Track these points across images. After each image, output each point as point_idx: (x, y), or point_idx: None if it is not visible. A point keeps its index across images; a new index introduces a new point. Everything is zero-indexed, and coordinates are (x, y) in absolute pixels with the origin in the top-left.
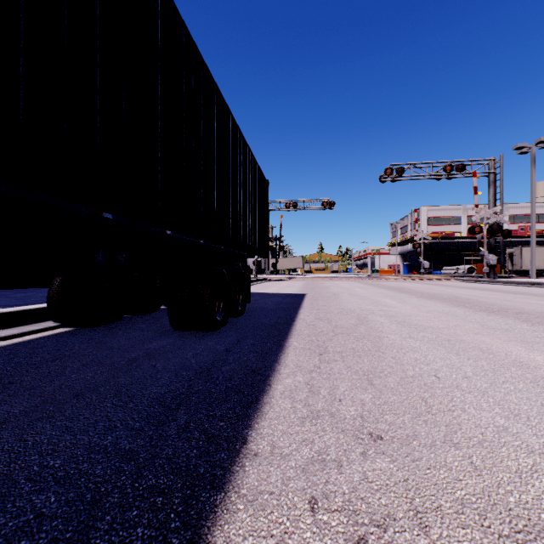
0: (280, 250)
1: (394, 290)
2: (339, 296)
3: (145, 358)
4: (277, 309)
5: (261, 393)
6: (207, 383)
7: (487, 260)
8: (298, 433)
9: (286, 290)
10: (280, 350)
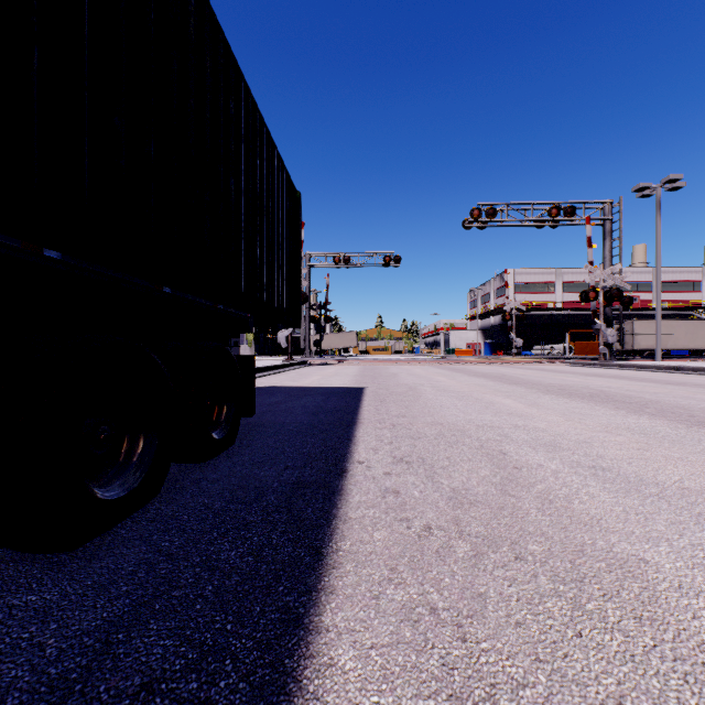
0: (326, 322)
1: (496, 379)
2: (420, 392)
3: None
4: (309, 429)
5: None
6: None
7: (604, 336)
8: None
9: (332, 380)
10: None
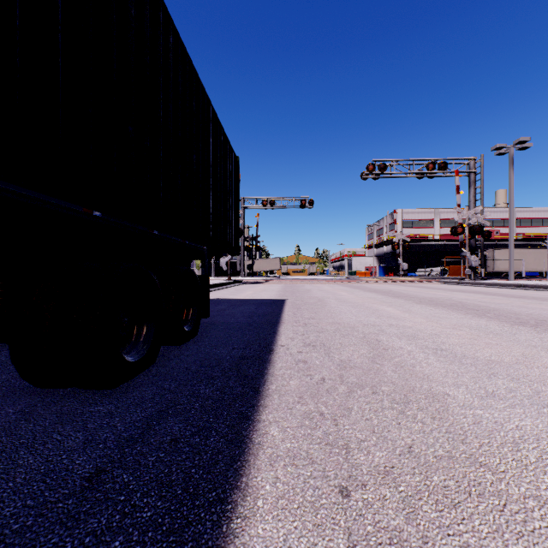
0: (256, 250)
1: (384, 294)
2: (326, 302)
3: None
4: (247, 326)
5: None
6: None
7: (469, 261)
8: None
9: (261, 294)
10: (237, 473)
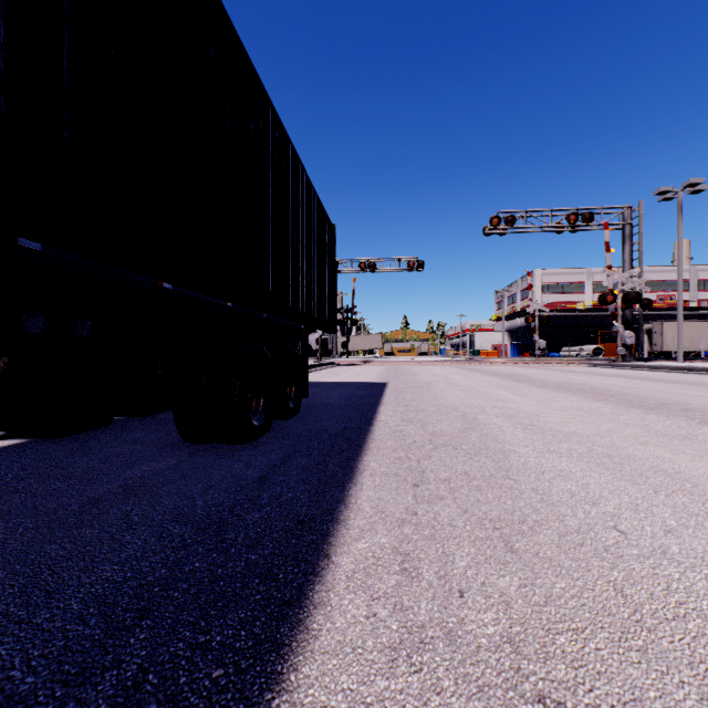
0: (352, 325)
1: (506, 377)
2: (433, 386)
3: (118, 497)
4: (347, 406)
5: (310, 579)
6: (212, 554)
7: (622, 338)
8: (383, 700)
9: (359, 378)
10: (350, 478)
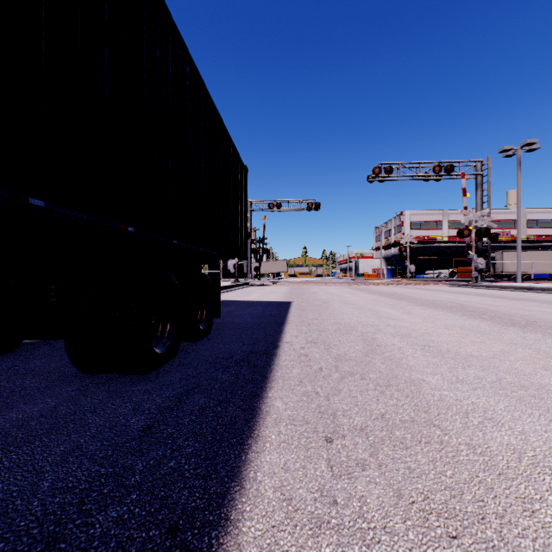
0: (263, 253)
1: (388, 296)
2: (330, 304)
3: None
4: (255, 326)
5: None
6: None
7: (476, 264)
8: None
9: (268, 297)
10: (250, 428)
